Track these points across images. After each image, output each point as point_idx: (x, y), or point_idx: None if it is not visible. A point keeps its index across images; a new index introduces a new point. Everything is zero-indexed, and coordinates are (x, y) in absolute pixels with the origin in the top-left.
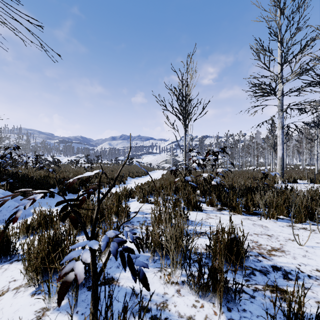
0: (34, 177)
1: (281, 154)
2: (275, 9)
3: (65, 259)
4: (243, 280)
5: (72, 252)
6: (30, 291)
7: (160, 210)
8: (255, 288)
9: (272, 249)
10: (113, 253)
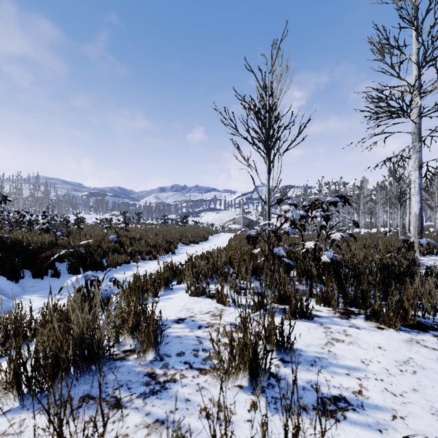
0: (32, 245)
1: (418, 209)
2: None
3: None
4: None
5: None
6: None
7: (230, 337)
8: None
9: None
10: None
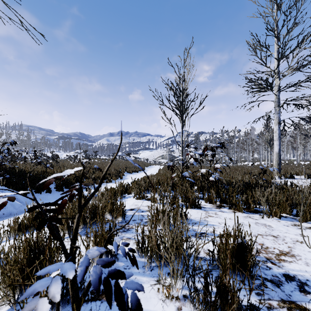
0: (32, 173)
1: (278, 150)
2: (272, 4)
3: (25, 293)
4: (254, 294)
5: (38, 281)
6: (5, 310)
7: (157, 208)
8: (269, 304)
9: (280, 253)
10: (93, 284)
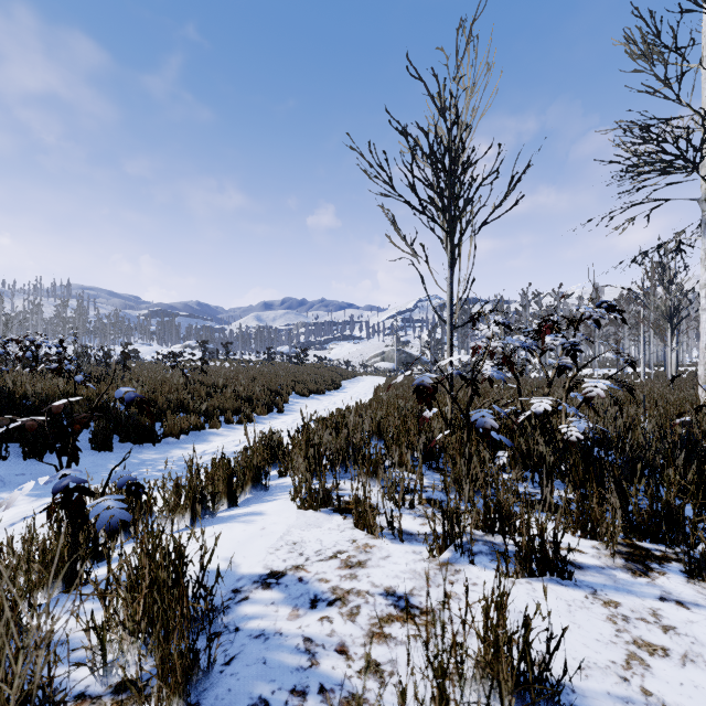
0: (31, 398)
1: None
2: None
3: None
4: None
5: None
6: None
7: None
8: None
9: None
10: None
